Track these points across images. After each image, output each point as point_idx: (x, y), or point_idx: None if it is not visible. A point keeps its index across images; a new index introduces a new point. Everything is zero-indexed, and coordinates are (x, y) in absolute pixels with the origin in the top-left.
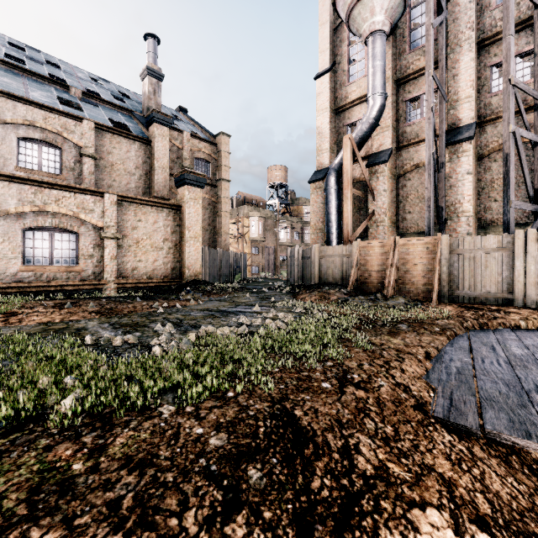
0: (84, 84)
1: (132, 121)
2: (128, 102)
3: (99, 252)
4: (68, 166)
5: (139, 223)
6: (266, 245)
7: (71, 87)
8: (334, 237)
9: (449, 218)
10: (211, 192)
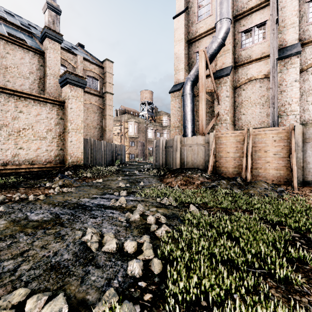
0: None
1: (32, 40)
2: (33, 30)
3: None
4: None
5: (20, 114)
6: (139, 141)
7: None
8: (190, 131)
9: (279, 116)
10: (99, 101)
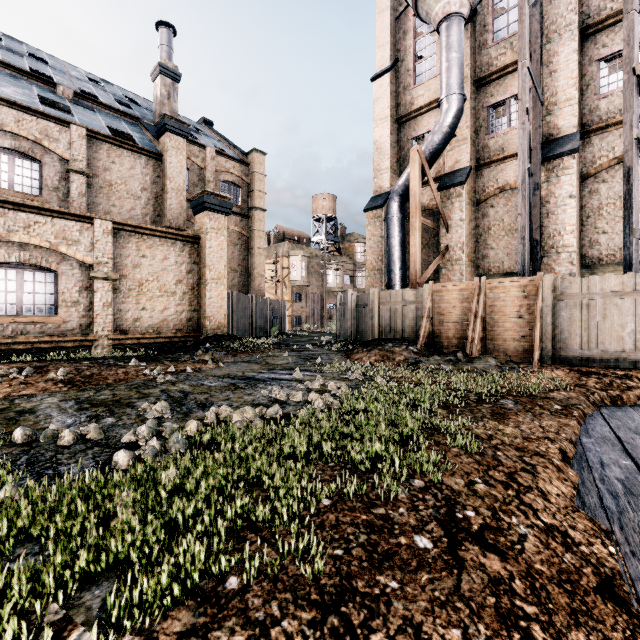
0: (78, 84)
1: (139, 131)
2: (135, 108)
3: (87, 297)
4: (50, 185)
5: (142, 259)
6: (310, 291)
7: (58, 84)
8: (398, 279)
9: (545, 254)
10: (241, 224)
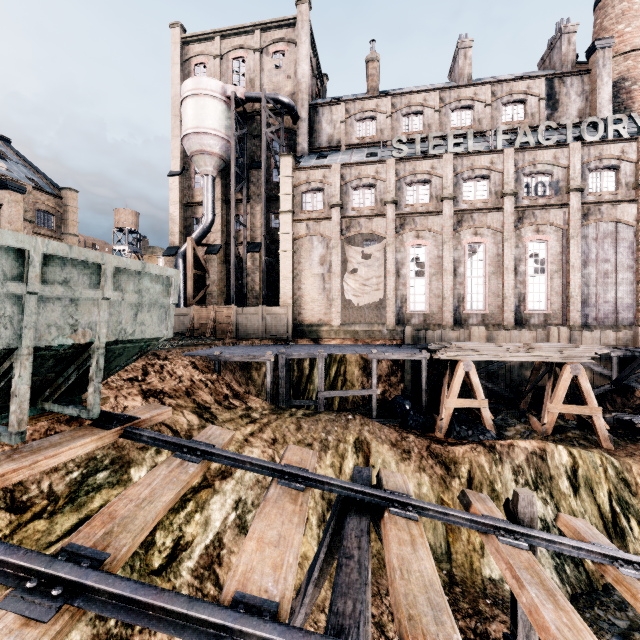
0: None
1: None
2: None
3: None
4: None
5: None
6: None
7: None
8: (182, 300)
9: (249, 293)
10: None
